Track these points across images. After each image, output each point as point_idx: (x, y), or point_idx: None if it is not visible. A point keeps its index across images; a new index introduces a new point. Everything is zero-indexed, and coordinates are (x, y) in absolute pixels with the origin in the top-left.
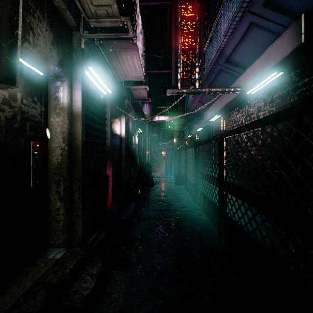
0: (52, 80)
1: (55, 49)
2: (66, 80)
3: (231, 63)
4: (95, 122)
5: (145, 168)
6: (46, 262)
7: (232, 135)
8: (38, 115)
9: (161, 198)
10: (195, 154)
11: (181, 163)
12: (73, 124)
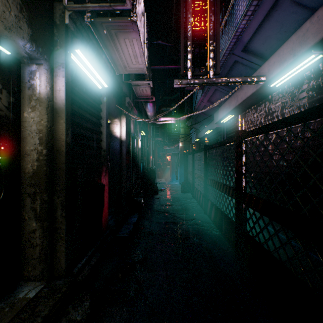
0: (25, 63)
1: (24, 18)
2: (44, 64)
3: (249, 52)
4: (87, 120)
5: (149, 174)
6: (12, 305)
7: (254, 136)
8: (4, 108)
9: (166, 208)
10: (205, 159)
11: (187, 169)
12: (54, 121)
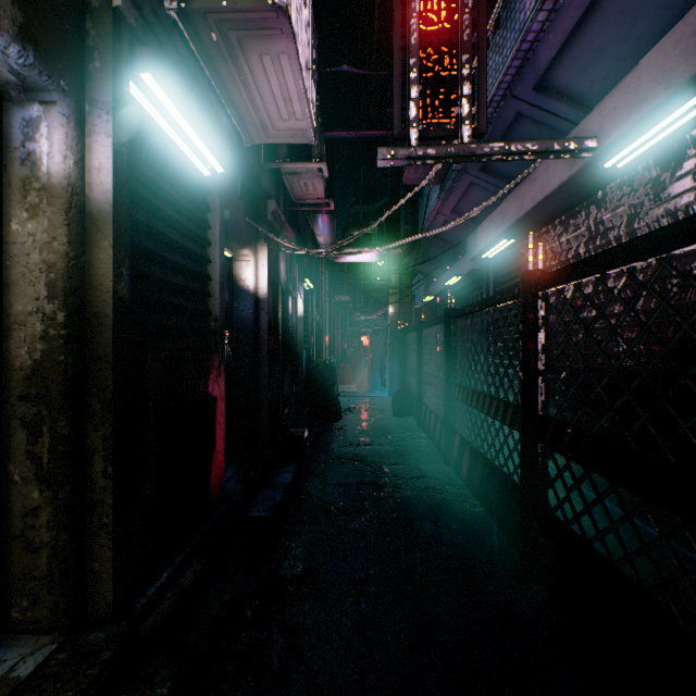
0: (14, 101)
1: None
2: (59, 102)
3: (551, 92)
4: (173, 246)
5: (321, 375)
6: None
7: (570, 282)
8: None
9: (360, 450)
10: (447, 340)
11: (407, 364)
12: (86, 244)
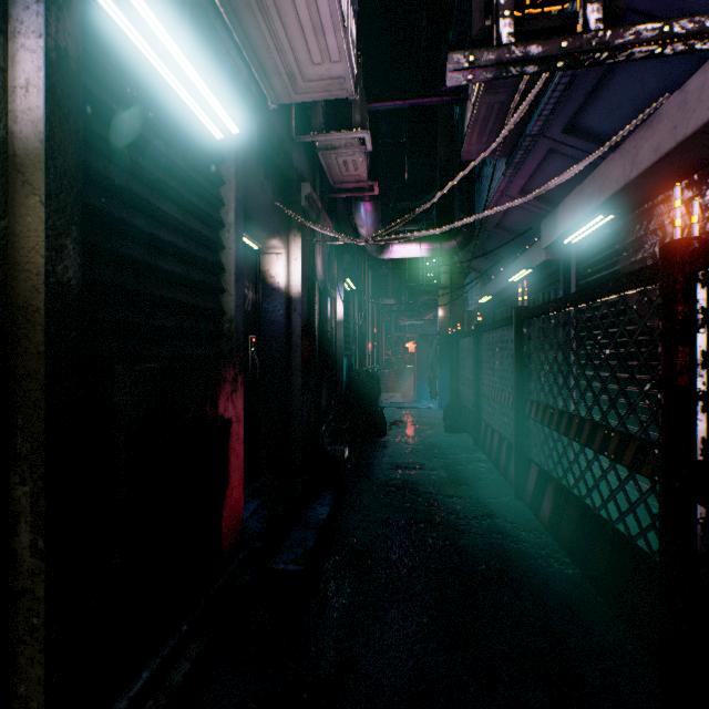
0: None
1: None
2: None
3: None
4: (168, 222)
5: (363, 386)
6: None
7: None
8: None
9: (409, 476)
10: (518, 346)
11: (460, 373)
12: (9, 203)
